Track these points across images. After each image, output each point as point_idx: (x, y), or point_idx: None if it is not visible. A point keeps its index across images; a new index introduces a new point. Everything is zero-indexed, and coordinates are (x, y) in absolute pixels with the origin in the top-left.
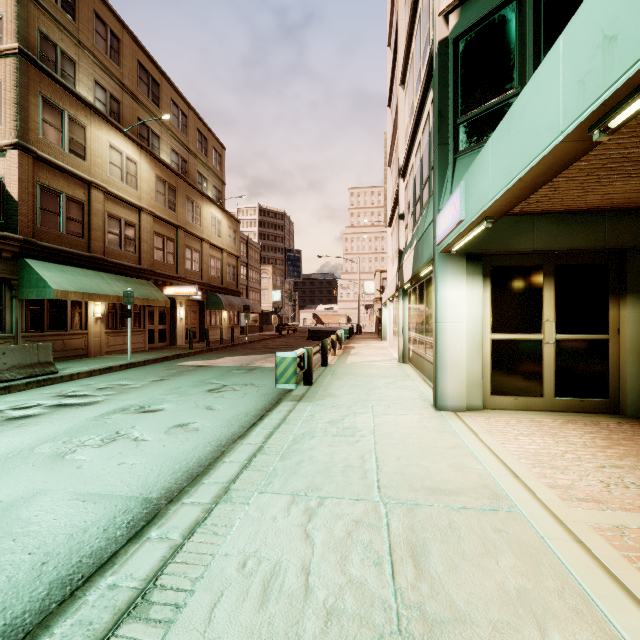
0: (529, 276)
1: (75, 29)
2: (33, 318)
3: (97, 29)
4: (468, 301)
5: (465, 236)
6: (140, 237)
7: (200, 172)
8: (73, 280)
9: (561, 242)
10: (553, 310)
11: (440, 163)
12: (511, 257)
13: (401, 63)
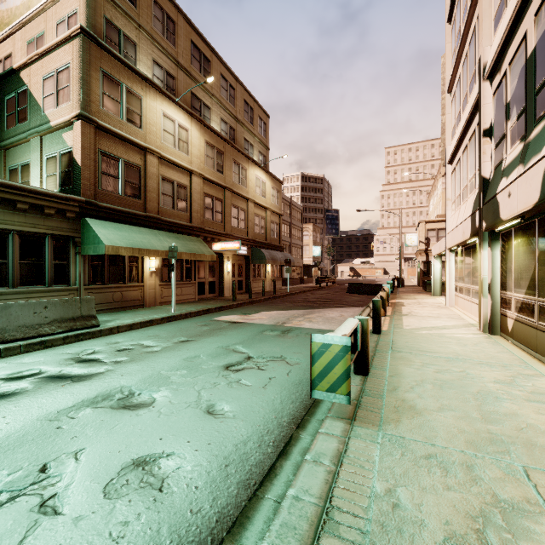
0: None
1: (136, 15)
2: (95, 272)
3: (155, 14)
4: None
5: None
6: (191, 198)
7: (246, 139)
8: (126, 237)
9: None
10: None
11: None
12: None
13: None
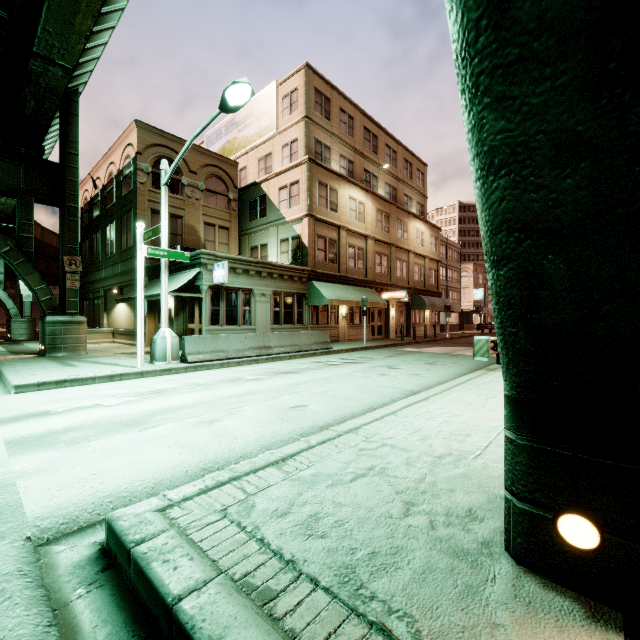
0: None
1: (330, 126)
2: (314, 316)
3: (341, 119)
4: None
5: None
6: (366, 257)
7: (406, 194)
8: (333, 292)
9: None
10: None
11: None
12: None
13: None
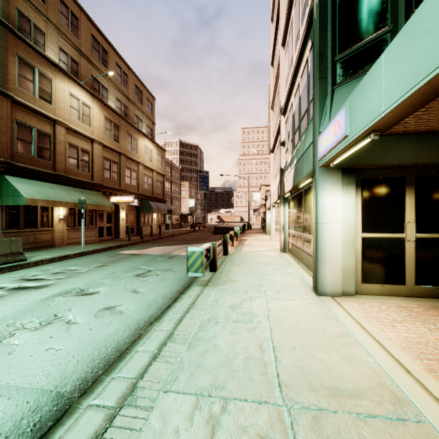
0: (393, 186)
1: (44, 9)
2: (11, 219)
3: (61, 10)
4: (343, 206)
5: (348, 150)
6: (93, 160)
7: (137, 115)
8: (41, 191)
9: (422, 157)
10: (414, 214)
11: (320, 94)
12: (378, 170)
13: (282, 30)
